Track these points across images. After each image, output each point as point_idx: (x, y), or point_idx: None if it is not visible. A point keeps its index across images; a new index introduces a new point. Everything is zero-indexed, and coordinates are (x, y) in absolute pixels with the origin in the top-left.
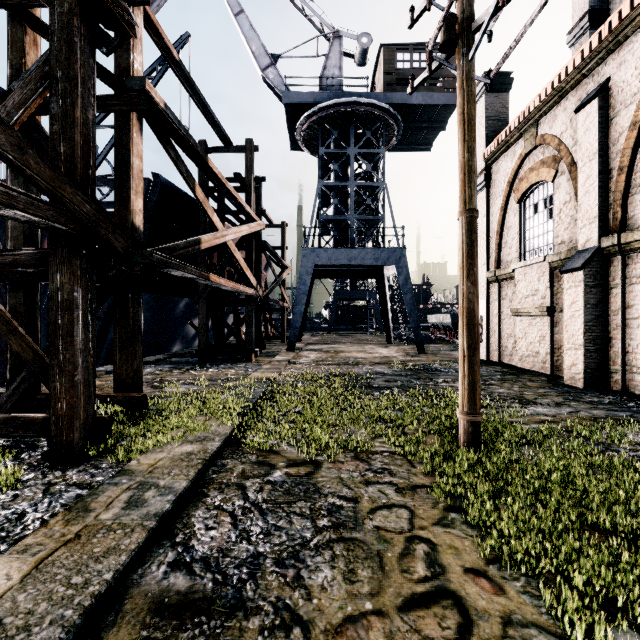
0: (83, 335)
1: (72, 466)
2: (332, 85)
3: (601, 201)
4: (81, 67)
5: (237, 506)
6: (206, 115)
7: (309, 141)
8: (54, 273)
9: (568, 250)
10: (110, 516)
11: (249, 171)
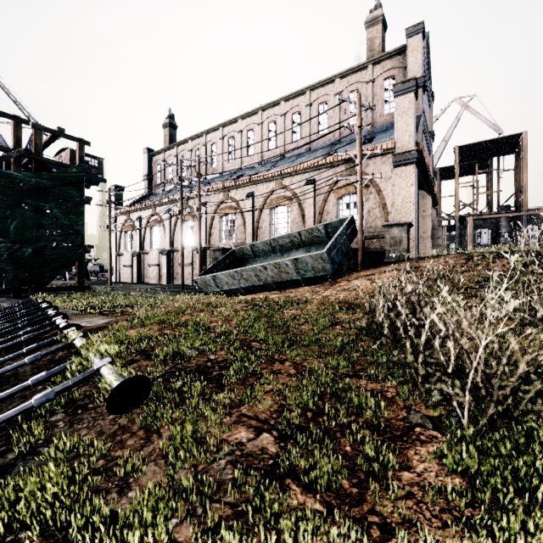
0: None
1: None
2: None
3: (140, 242)
4: None
5: None
6: None
7: None
8: None
9: (135, 251)
10: None
11: None
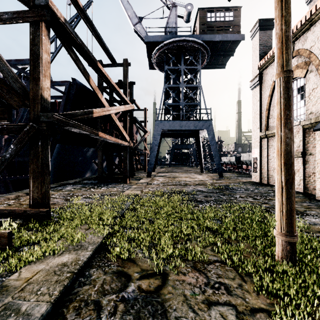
0: None
1: None
2: (171, 31)
3: None
4: None
5: None
6: (100, 44)
7: (159, 63)
8: None
9: (316, 117)
10: None
11: (125, 77)
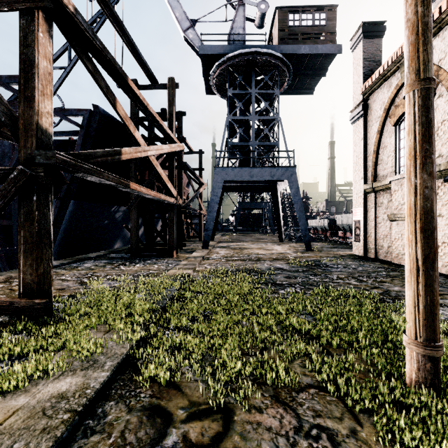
0: None
1: None
2: (238, 40)
3: None
4: None
5: None
6: (135, 55)
7: (220, 86)
8: None
9: None
10: None
11: (171, 103)
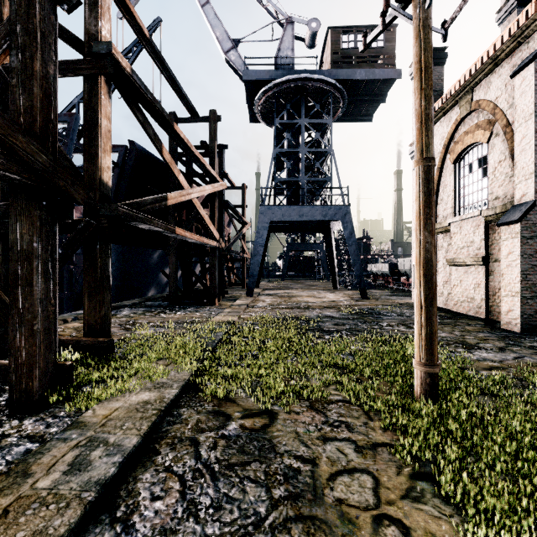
0: (43, 285)
1: (31, 414)
2: (285, 64)
3: None
4: (41, 21)
5: (188, 468)
6: (175, 88)
7: (265, 114)
8: (14, 224)
9: (503, 205)
10: (48, 484)
11: (213, 138)
